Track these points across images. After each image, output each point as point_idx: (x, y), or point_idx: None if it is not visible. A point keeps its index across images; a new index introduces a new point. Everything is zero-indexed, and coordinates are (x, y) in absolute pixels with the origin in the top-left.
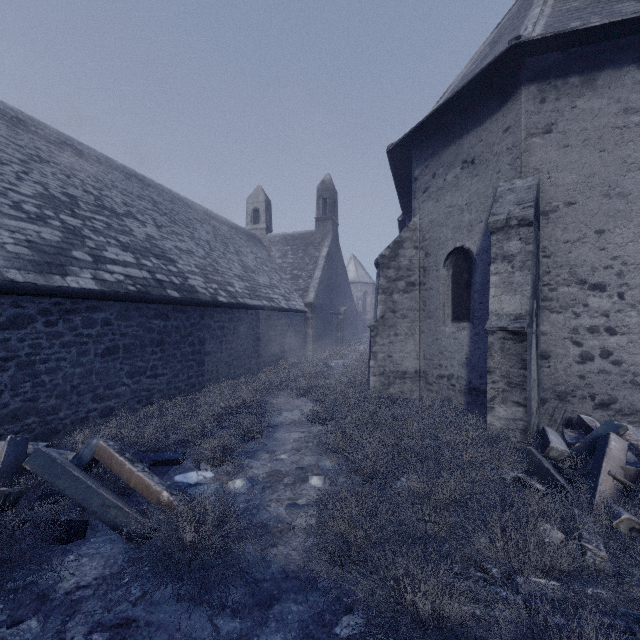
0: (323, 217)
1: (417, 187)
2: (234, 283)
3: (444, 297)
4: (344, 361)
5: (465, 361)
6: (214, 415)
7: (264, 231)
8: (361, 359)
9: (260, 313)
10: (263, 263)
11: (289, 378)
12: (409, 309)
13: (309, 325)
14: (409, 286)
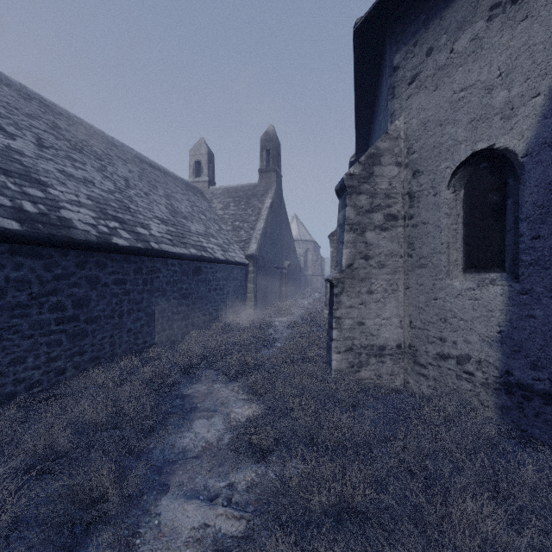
0: (266, 168)
1: (398, 79)
2: (151, 225)
3: (448, 234)
4: (289, 319)
5: (497, 336)
6: (51, 447)
7: (206, 184)
8: (308, 317)
9: (186, 264)
10: (201, 212)
11: (219, 348)
12: (389, 254)
13: (250, 279)
14: (389, 220)
